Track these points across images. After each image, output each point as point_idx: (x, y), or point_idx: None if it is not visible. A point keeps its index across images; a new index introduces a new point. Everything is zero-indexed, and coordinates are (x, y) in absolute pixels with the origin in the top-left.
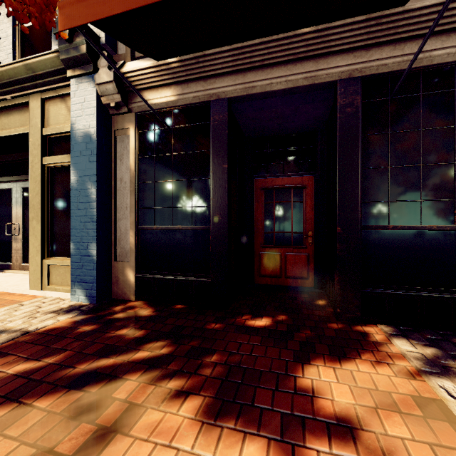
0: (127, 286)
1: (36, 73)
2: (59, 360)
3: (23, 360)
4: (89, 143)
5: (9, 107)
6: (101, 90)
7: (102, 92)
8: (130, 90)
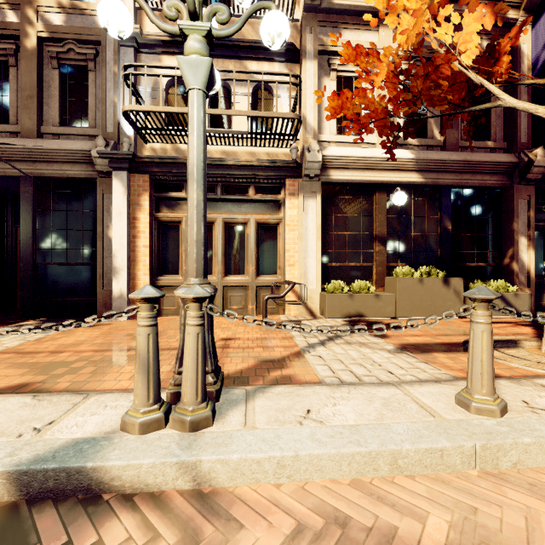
0: None
1: None
2: None
3: None
4: None
5: None
6: None
7: None
8: None
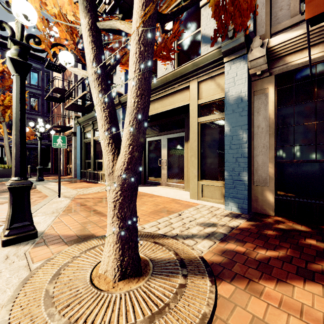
0: (266, 204)
1: (198, 66)
2: (291, 255)
3: (259, 247)
4: (240, 103)
5: (174, 91)
6: (251, 64)
7: (251, 66)
8: (273, 58)
